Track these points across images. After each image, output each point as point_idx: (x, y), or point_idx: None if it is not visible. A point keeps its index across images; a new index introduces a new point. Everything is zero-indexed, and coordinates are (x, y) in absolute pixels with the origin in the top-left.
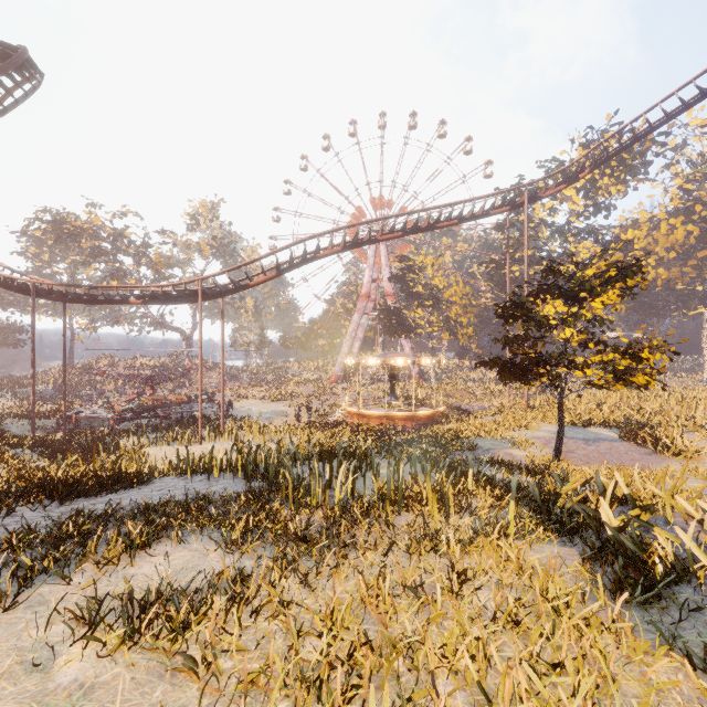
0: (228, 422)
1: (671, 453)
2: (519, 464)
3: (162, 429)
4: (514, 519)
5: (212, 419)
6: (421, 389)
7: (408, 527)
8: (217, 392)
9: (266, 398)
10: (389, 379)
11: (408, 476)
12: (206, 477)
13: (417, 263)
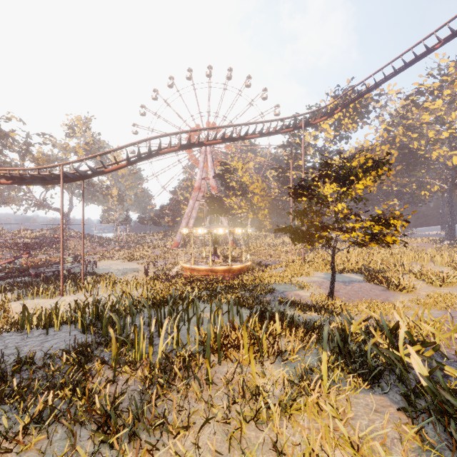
0: (88, 278)
1: (398, 289)
2: (306, 303)
3: (32, 285)
4: (327, 369)
5: (77, 275)
6: (234, 250)
7: (226, 383)
8: (86, 255)
9: (125, 258)
10: (213, 243)
11: (226, 319)
12: (45, 331)
13: (232, 166)
